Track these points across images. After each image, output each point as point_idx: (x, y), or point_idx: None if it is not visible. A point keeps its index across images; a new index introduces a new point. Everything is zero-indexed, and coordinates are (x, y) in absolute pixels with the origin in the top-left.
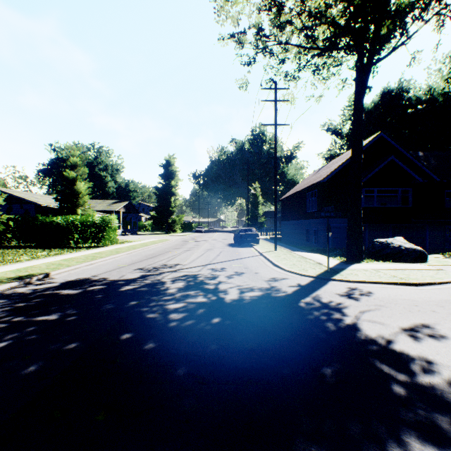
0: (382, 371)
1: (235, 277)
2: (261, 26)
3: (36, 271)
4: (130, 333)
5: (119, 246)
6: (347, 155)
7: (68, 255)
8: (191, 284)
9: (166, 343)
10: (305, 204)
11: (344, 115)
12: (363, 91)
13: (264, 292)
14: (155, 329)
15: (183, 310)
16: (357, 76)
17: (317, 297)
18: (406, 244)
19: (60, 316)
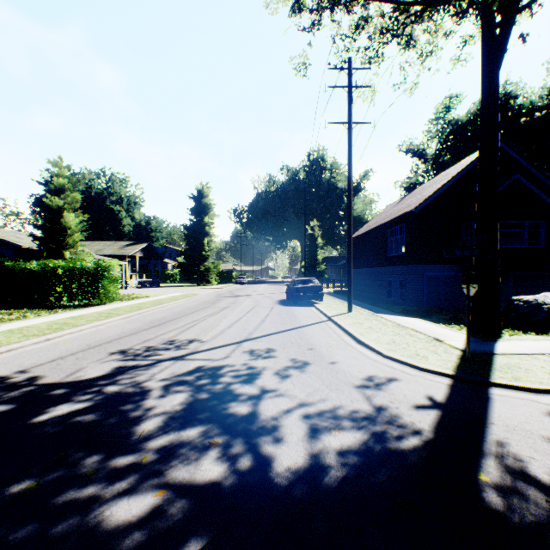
0: None
1: (293, 375)
2: None
3: None
4: None
5: (119, 305)
6: (447, 175)
7: (26, 321)
8: (201, 399)
9: None
10: (385, 245)
11: (429, 131)
12: (502, 53)
13: (368, 434)
14: None
15: (139, 543)
16: (486, 34)
17: (511, 458)
18: None
19: None
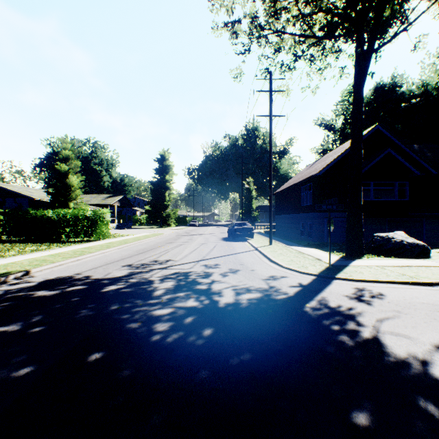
0: (433, 418)
1: (229, 275)
2: (256, 14)
3: (15, 268)
4: (102, 352)
5: (111, 241)
6: (343, 148)
7: (56, 250)
8: (181, 283)
9: (144, 368)
10: (299, 198)
11: (337, 110)
12: (364, 78)
13: (263, 294)
14: (133, 345)
15: (170, 318)
16: (356, 64)
17: (323, 301)
18: (408, 239)
19: (24, 327)
